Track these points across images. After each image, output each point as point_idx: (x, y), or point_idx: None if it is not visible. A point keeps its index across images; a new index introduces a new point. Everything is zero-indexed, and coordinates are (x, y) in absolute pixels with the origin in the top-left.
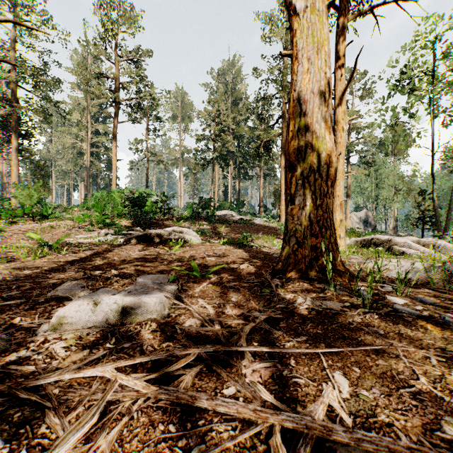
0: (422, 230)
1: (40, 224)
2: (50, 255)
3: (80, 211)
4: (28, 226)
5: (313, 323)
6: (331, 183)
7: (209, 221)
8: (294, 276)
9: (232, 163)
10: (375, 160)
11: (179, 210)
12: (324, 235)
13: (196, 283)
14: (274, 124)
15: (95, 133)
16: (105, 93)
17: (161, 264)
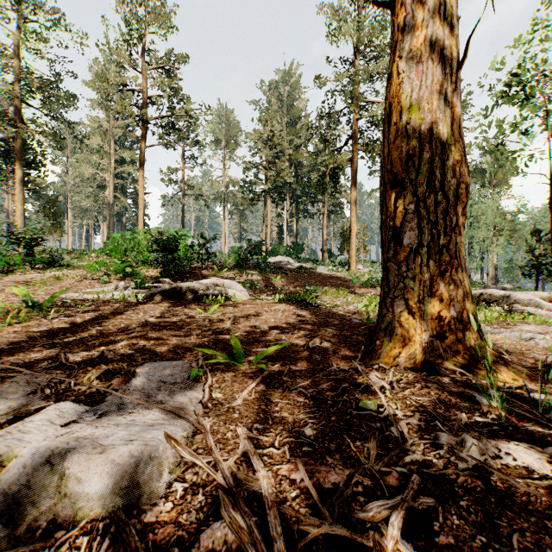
0: (535, 281)
1: (43, 273)
2: (31, 321)
3: (98, 257)
4: (28, 277)
5: (522, 535)
6: (462, 209)
7: (260, 269)
8: (403, 364)
9: (288, 198)
10: (470, 192)
11: (222, 256)
12: (454, 296)
13: (237, 381)
14: (342, 146)
15: (119, 161)
16: (129, 109)
17: (187, 336)
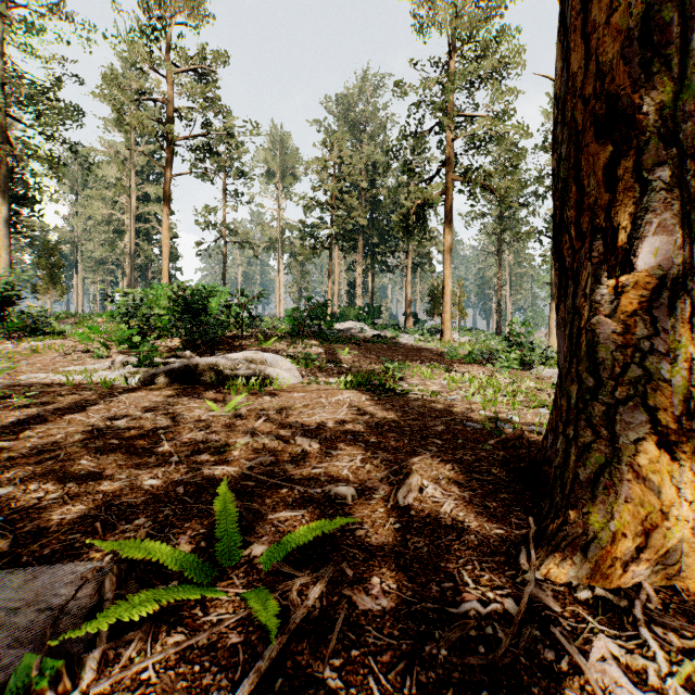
0: None
1: (18, 344)
2: None
3: (106, 322)
4: None
5: None
6: None
7: (323, 339)
8: (647, 580)
9: (362, 246)
10: None
11: (272, 321)
12: None
13: (177, 686)
14: (432, 176)
15: (143, 199)
16: (147, 124)
17: (158, 466)
